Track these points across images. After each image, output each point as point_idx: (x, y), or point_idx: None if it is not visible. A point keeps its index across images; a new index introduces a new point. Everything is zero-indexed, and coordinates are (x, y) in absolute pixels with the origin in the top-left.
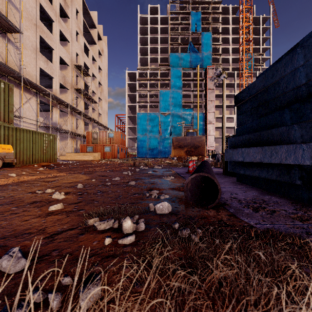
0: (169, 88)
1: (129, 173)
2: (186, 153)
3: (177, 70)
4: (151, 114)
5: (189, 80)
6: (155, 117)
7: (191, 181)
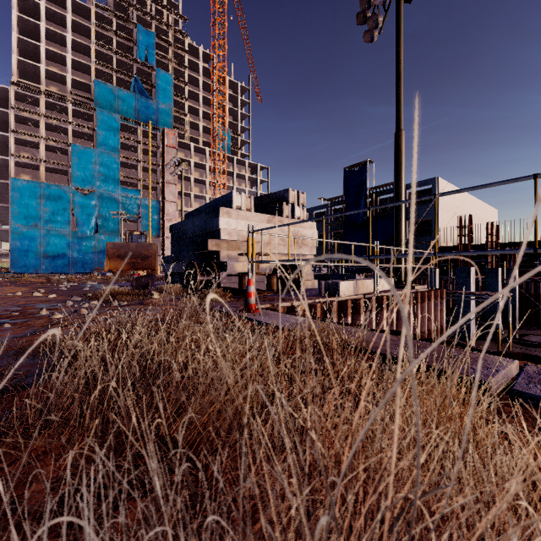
0: (94, 145)
1: (69, 286)
2: (129, 266)
3: (111, 118)
4: (50, 187)
5: (134, 141)
6: (60, 194)
7: (136, 284)
